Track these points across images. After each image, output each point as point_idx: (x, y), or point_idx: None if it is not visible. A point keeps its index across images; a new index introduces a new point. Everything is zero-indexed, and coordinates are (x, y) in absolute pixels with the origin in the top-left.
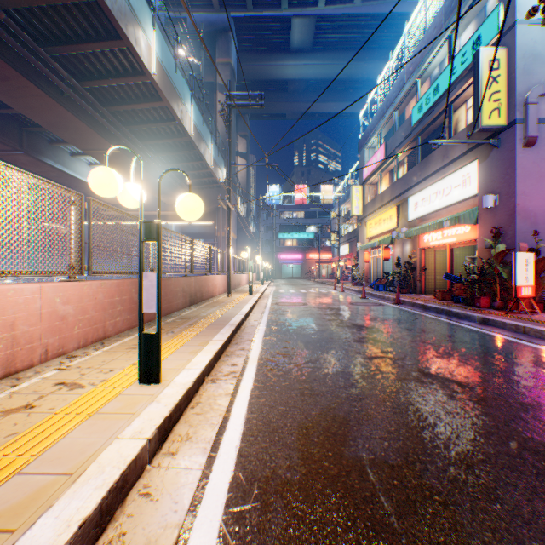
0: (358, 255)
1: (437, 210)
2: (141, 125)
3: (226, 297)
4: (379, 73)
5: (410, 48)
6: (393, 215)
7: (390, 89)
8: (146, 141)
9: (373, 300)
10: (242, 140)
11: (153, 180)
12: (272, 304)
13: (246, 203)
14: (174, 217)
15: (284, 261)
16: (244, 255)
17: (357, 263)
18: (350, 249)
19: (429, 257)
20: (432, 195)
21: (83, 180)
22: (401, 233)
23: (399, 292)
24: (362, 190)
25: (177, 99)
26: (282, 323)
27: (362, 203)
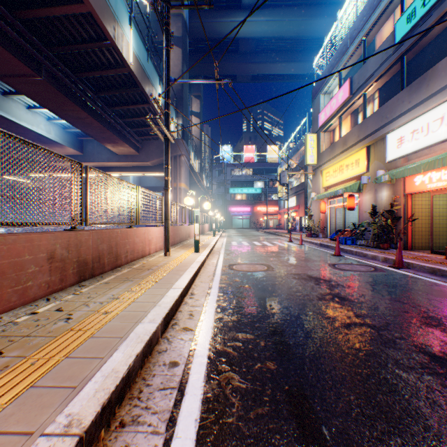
0: (312, 206)
1: (443, 141)
2: (66, 46)
3: (162, 256)
4: (327, 31)
5: (359, 4)
6: (362, 158)
7: (358, 16)
8: (80, 73)
9: (353, 258)
10: (196, 101)
11: (96, 124)
12: (223, 267)
13: (200, 159)
14: (126, 169)
15: (235, 213)
16: (188, 200)
17: (311, 214)
18: (297, 202)
19: (416, 205)
20: (432, 122)
21: (20, 124)
22: (383, 175)
23: (376, 247)
24: (317, 138)
25: (106, 9)
26: (247, 343)
27: (317, 152)
